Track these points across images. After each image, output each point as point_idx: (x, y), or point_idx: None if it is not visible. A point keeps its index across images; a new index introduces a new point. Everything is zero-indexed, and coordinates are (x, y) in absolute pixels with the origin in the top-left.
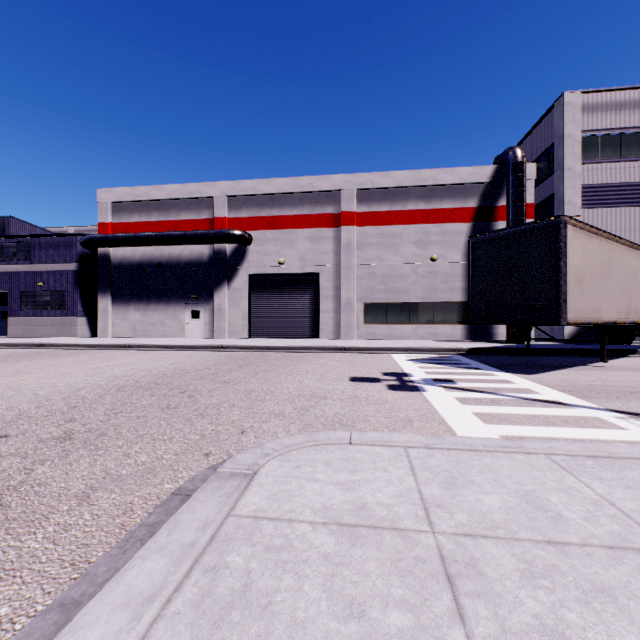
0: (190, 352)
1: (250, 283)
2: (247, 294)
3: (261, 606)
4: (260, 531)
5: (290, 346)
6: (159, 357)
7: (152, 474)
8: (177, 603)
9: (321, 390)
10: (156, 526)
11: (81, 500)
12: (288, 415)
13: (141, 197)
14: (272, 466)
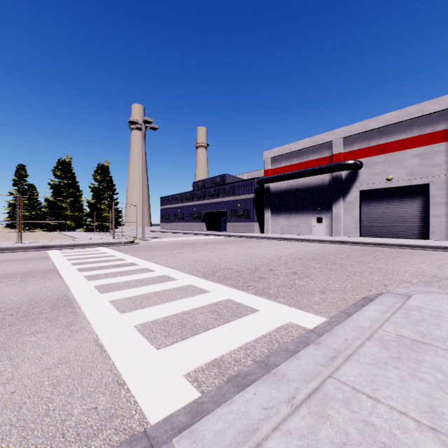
0: (321, 244)
1: (360, 197)
2: (358, 205)
3: (433, 324)
4: (423, 310)
5: (401, 244)
6: (305, 245)
7: (345, 291)
8: (395, 315)
9: (440, 274)
10: (363, 304)
11: (322, 293)
12: (415, 283)
13: (286, 151)
14: (419, 296)
